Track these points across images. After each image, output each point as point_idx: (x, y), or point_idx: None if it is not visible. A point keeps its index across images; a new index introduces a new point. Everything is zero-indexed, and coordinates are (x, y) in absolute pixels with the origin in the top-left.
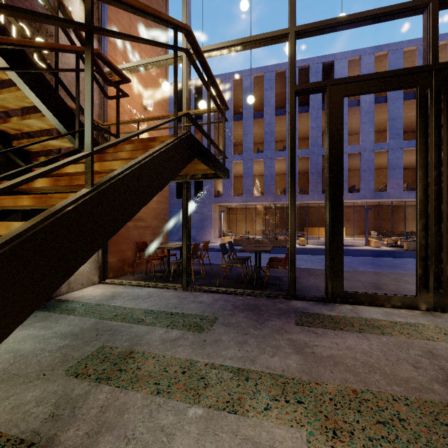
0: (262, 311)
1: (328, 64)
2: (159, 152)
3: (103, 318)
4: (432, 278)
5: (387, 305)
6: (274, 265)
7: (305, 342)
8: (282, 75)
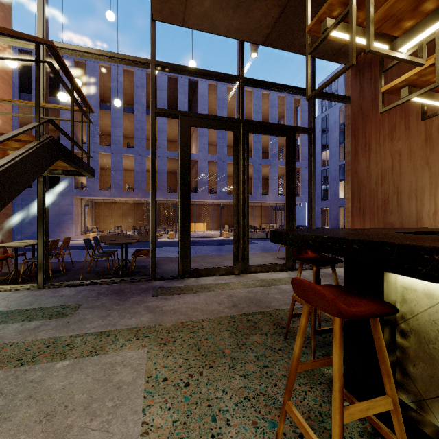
0: (126, 293)
1: (193, 81)
2: (22, 156)
3: None
4: (241, 254)
5: (217, 274)
6: (139, 255)
7: (157, 305)
8: None
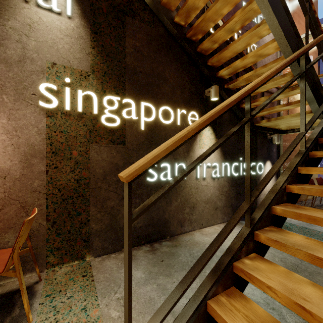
0: None
1: None
2: None
3: None
4: None
5: None
6: None
7: None
8: None
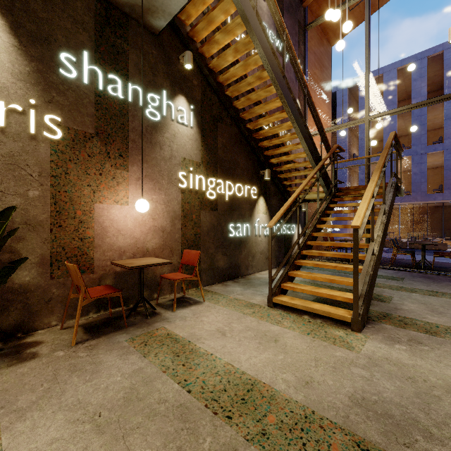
0: (436, 279)
1: None
2: (391, 197)
3: (333, 272)
4: None
5: None
6: (441, 255)
7: None
8: (437, 58)
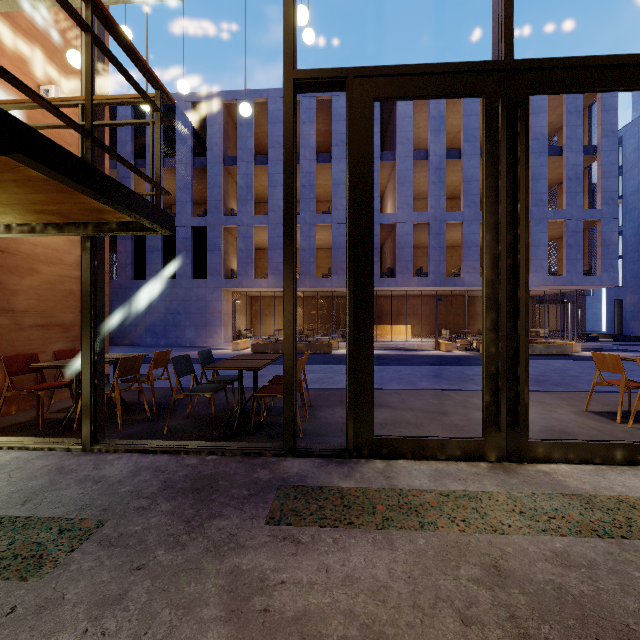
0: (216, 493)
1: None
2: None
3: None
4: (505, 409)
5: (440, 456)
6: (269, 393)
7: (263, 576)
8: (326, 104)
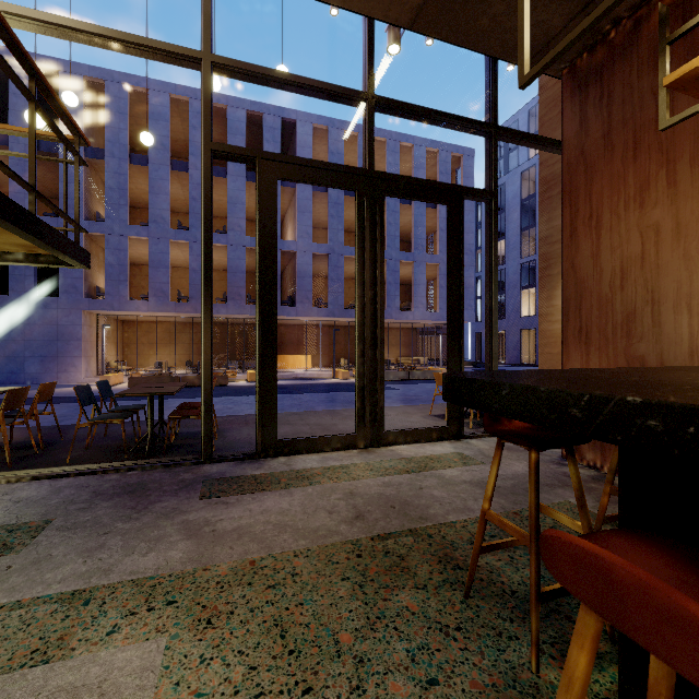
0: (150, 491)
1: (289, 122)
2: None
3: None
4: (369, 411)
5: (327, 449)
6: (182, 415)
7: (207, 520)
8: (221, 113)
